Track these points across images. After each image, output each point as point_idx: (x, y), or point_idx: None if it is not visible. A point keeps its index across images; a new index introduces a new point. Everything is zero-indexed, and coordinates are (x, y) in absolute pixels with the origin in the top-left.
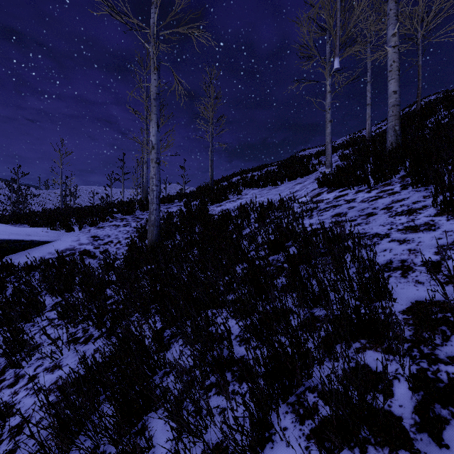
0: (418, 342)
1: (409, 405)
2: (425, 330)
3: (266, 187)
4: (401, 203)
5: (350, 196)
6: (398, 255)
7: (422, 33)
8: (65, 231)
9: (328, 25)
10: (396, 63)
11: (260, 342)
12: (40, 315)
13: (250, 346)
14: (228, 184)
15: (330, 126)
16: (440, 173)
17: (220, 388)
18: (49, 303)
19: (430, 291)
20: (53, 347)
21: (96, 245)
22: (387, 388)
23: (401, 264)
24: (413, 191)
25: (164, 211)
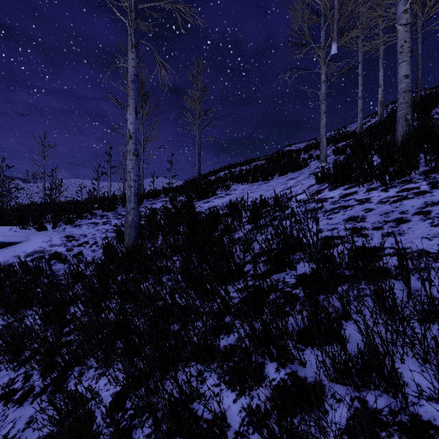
0: None
1: None
2: None
3: (256, 182)
4: None
5: (362, 195)
6: None
7: (423, 20)
8: (37, 230)
9: (322, 11)
10: (408, 43)
11: None
12: None
13: None
14: (216, 179)
15: (325, 118)
16: None
17: None
18: None
19: None
20: None
21: (69, 247)
22: None
23: None
24: None
25: (147, 207)
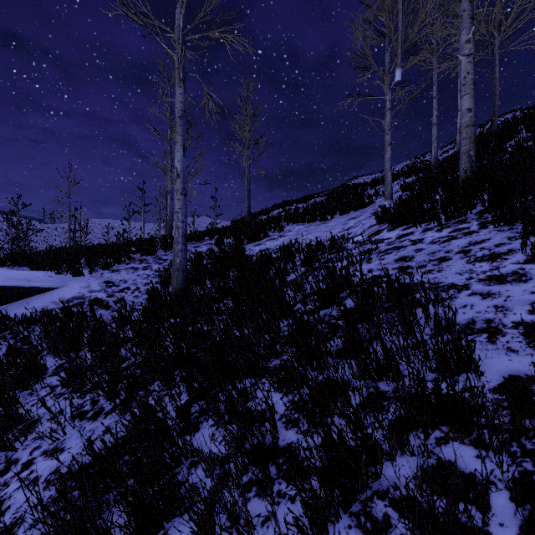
0: (518, 434)
1: (513, 524)
2: (529, 420)
3: (313, 222)
4: (480, 246)
5: (417, 236)
6: (482, 312)
7: (499, 40)
8: (73, 275)
9: (387, 30)
10: (471, 75)
11: (312, 426)
12: (40, 381)
13: (299, 430)
14: (268, 219)
15: (390, 150)
16: (529, 209)
17: (262, 487)
18: (51, 366)
19: (527, 362)
20: (54, 424)
21: (109, 293)
22: (481, 497)
23: (486, 326)
24: (495, 230)
25: (191, 250)
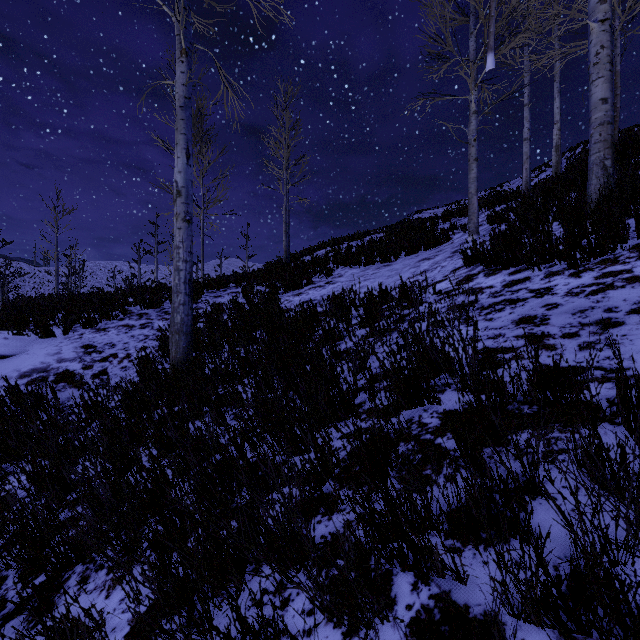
0: None
1: None
2: None
3: (371, 265)
4: None
5: (538, 283)
6: None
7: (623, 20)
8: (39, 337)
9: (472, 6)
10: (607, 49)
11: None
12: None
13: None
14: (312, 260)
15: (475, 168)
16: None
17: None
18: None
19: None
20: None
21: (86, 362)
22: None
23: None
24: None
25: (208, 302)
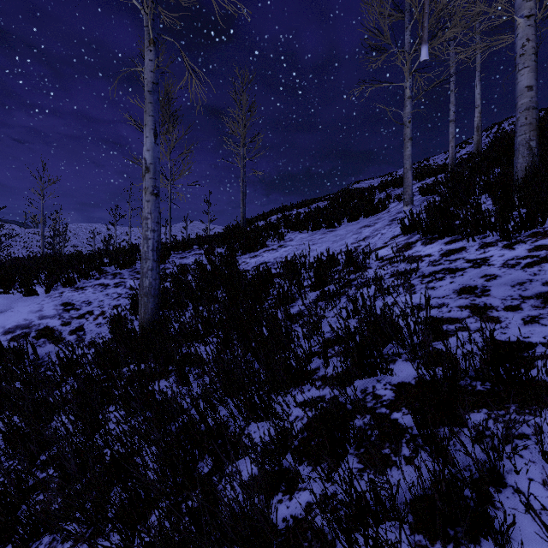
0: None
1: None
2: None
3: (318, 230)
4: None
5: (474, 254)
6: None
7: (539, 17)
8: (24, 295)
9: (407, 4)
10: (532, 42)
11: None
12: None
13: None
14: (266, 225)
15: (410, 146)
16: None
17: None
18: None
19: None
20: None
21: (65, 319)
22: None
23: None
24: None
25: (174, 263)
